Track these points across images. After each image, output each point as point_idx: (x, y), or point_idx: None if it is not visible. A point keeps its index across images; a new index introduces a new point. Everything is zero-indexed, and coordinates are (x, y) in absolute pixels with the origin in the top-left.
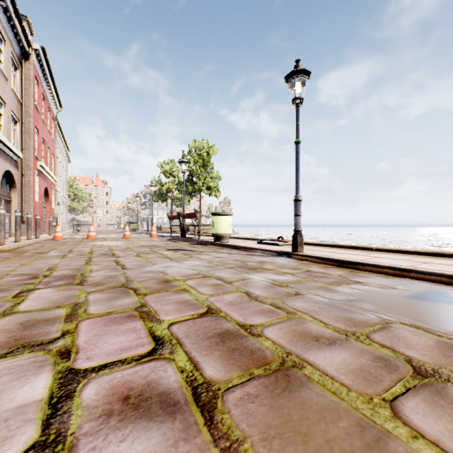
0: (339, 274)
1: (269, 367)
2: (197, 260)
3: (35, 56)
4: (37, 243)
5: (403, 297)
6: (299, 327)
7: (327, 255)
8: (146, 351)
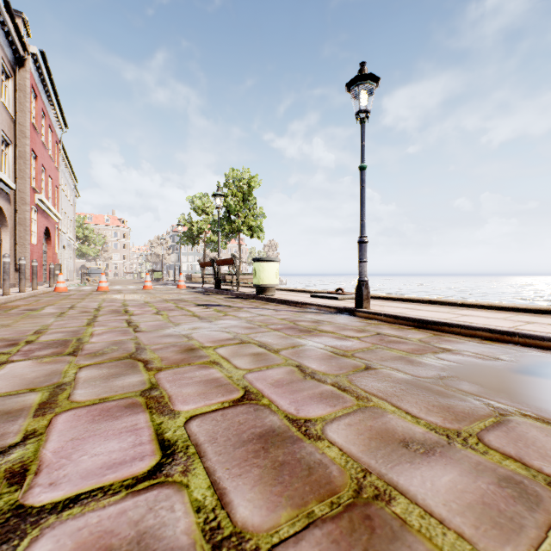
0: (420, 339)
1: (337, 500)
2: (233, 318)
3: (33, 62)
4: (32, 297)
5: (513, 372)
6: (377, 422)
7: (401, 312)
8: (146, 469)
